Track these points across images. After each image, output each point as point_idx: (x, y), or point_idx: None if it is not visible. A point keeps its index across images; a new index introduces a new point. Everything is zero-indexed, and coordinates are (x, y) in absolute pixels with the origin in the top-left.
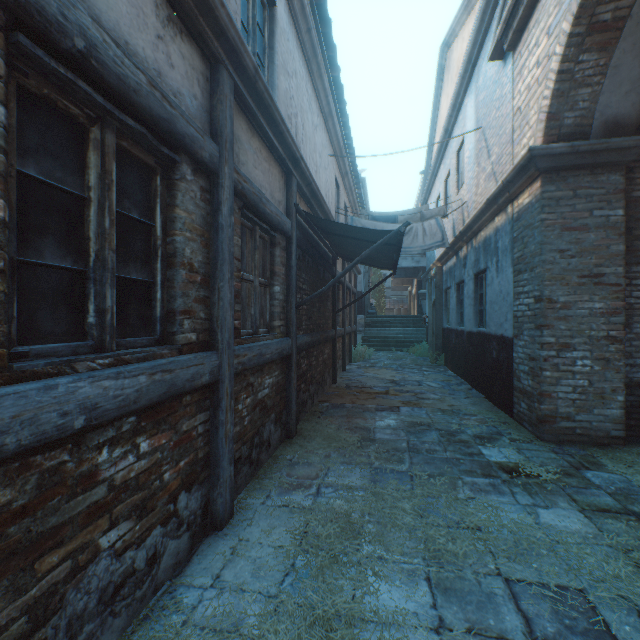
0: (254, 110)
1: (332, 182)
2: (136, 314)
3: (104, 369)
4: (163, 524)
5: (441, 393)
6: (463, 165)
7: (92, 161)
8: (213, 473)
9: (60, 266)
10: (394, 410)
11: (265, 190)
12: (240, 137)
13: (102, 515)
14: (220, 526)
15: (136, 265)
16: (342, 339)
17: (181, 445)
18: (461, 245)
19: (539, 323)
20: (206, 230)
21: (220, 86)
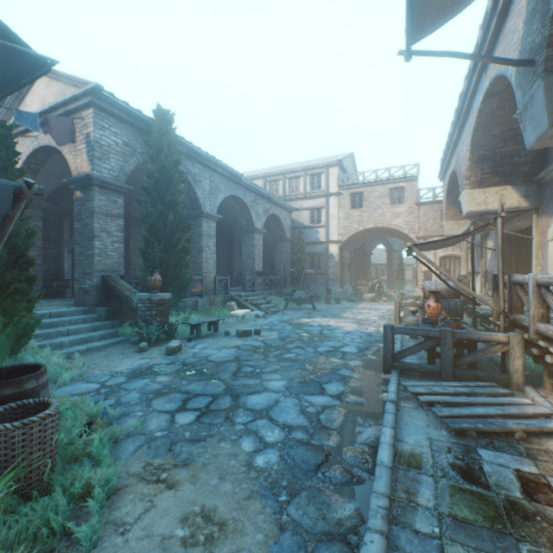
0: None
1: None
2: None
3: None
4: None
5: None
6: None
7: None
8: None
9: None
10: None
11: None
12: None
13: None
14: None
15: None
16: None
17: None
18: None
19: None
20: None
21: None
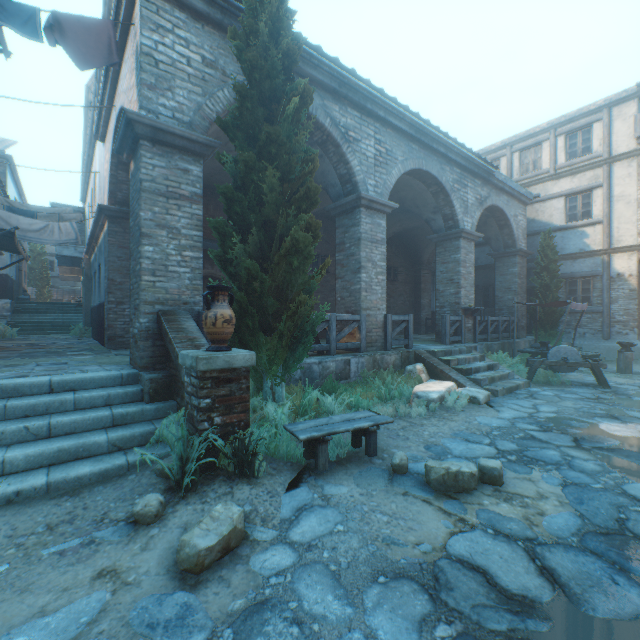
0: None
1: None
2: None
3: None
4: None
5: (68, 344)
6: None
7: None
8: None
9: None
10: (19, 350)
11: None
12: None
13: None
14: None
15: None
16: None
17: None
18: (95, 245)
19: (108, 291)
20: None
21: None
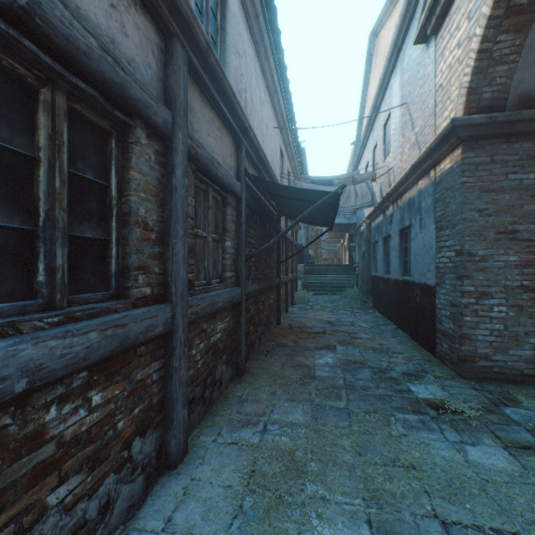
0: (207, 82)
1: (277, 151)
2: (91, 271)
3: (51, 328)
4: (117, 471)
5: (371, 333)
6: (389, 136)
7: (42, 122)
8: (167, 416)
9: (6, 226)
10: (331, 349)
11: (217, 155)
12: (194, 106)
13: (50, 473)
14: (174, 465)
15: (91, 224)
16: (285, 285)
17: (135, 393)
18: (388, 205)
19: (460, 274)
20: (161, 191)
21: (174, 57)
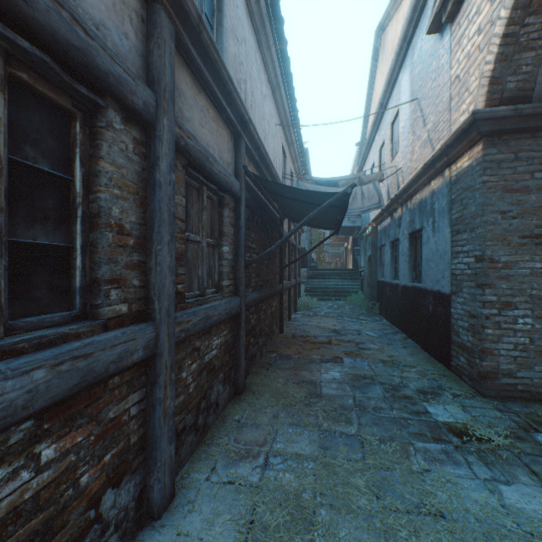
0: (199, 64)
1: (279, 149)
2: (45, 286)
3: None
4: (79, 539)
5: (380, 343)
6: (397, 135)
7: None
8: (150, 456)
9: None
10: (338, 361)
11: (213, 150)
12: (184, 91)
13: None
14: (157, 515)
15: (45, 227)
16: (288, 291)
17: (106, 436)
18: (396, 207)
19: (481, 282)
20: (141, 187)
21: (157, 28)
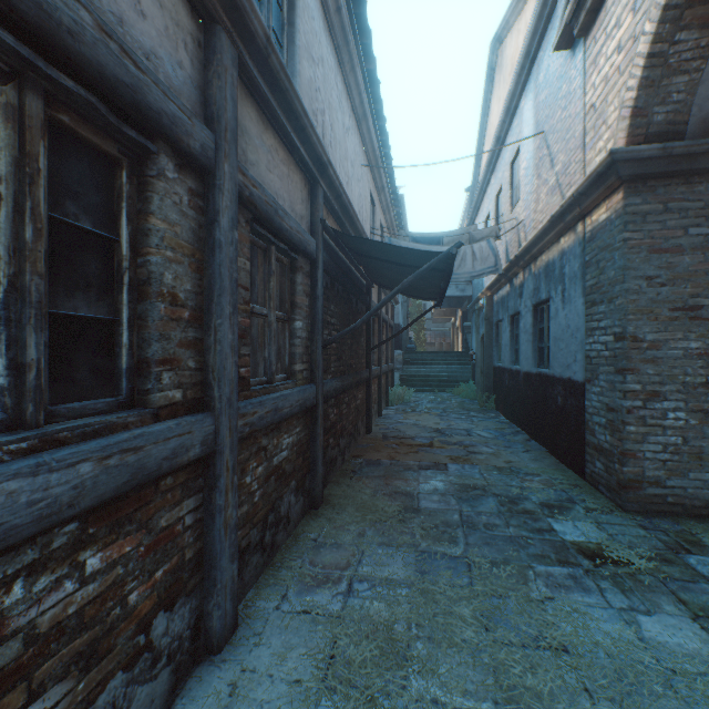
0: (267, 95)
1: (366, 197)
2: (88, 367)
3: (13, 460)
4: (127, 668)
5: (495, 445)
6: (518, 178)
7: (2, 138)
8: (208, 576)
9: None
10: (441, 468)
11: (283, 200)
12: (248, 129)
13: (12, 687)
14: (217, 648)
15: (88, 296)
16: (378, 380)
17: (157, 548)
18: (516, 271)
19: (621, 366)
20: (197, 248)
21: (217, 54)
